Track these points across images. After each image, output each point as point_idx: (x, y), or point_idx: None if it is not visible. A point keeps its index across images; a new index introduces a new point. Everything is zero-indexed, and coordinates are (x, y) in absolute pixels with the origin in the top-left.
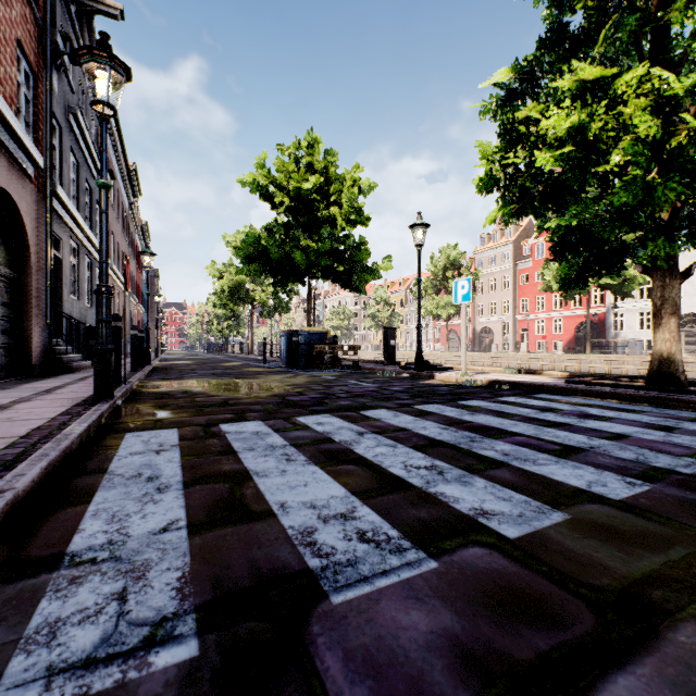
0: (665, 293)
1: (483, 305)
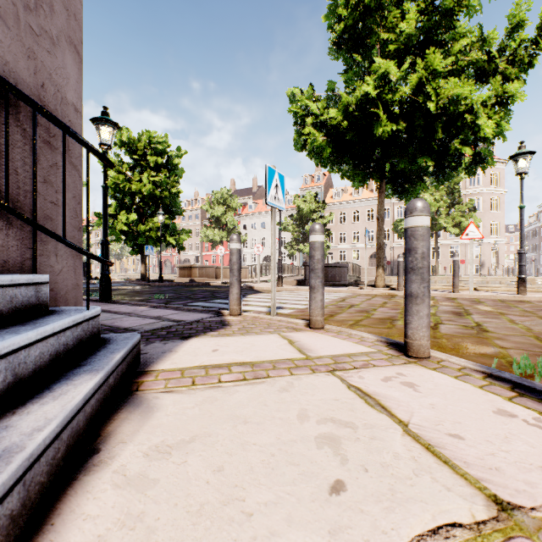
0: (142, 259)
1: (185, 244)
